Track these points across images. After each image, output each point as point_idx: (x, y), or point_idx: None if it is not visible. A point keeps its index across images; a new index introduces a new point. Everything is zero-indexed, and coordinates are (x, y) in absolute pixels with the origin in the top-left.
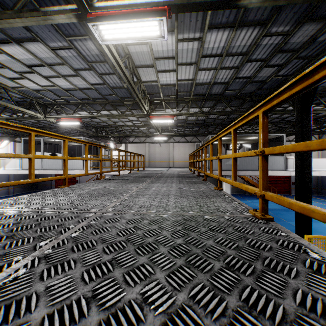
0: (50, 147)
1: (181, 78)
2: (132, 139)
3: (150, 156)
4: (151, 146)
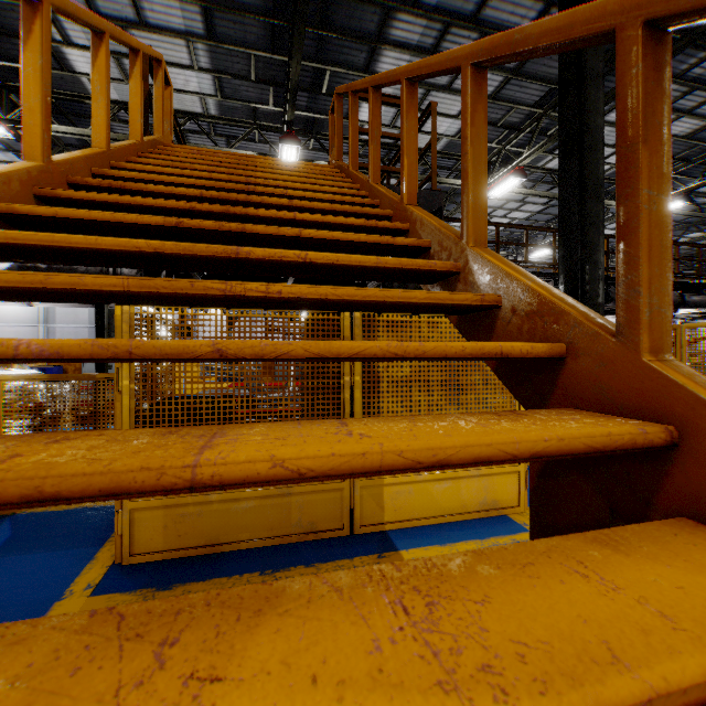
0: None
1: None
2: None
3: None
4: None
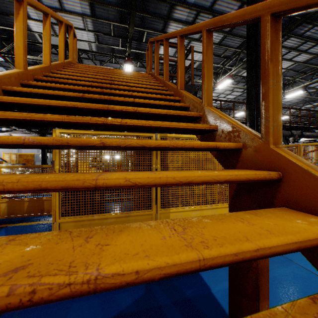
0: None
1: None
2: None
3: None
4: None
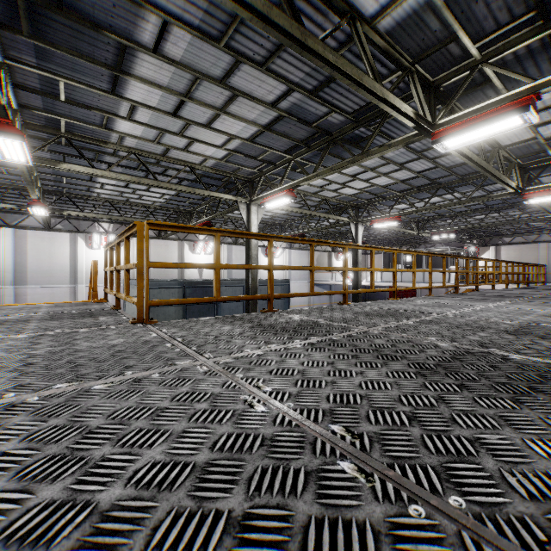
0: (384, 257)
1: None
2: (509, 239)
3: (549, 263)
4: (550, 248)
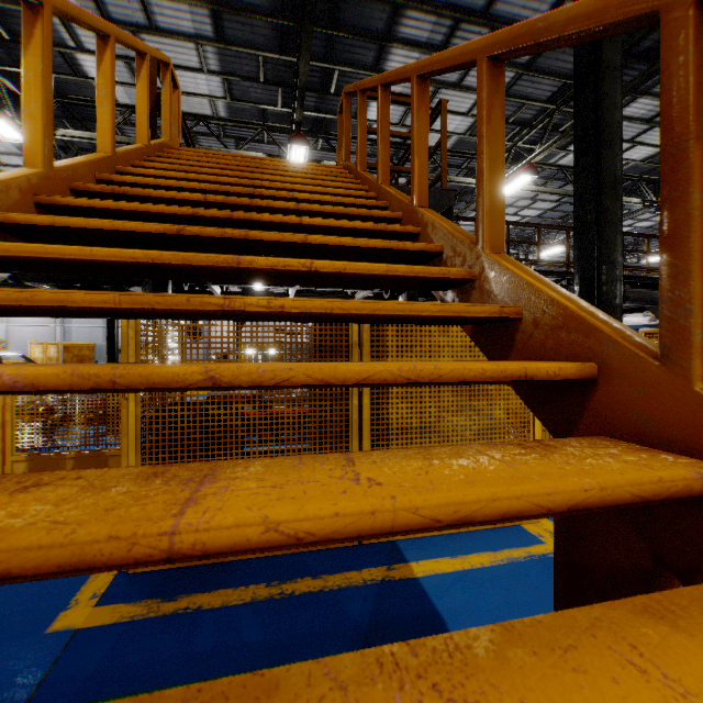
0: None
1: None
2: None
3: None
4: None
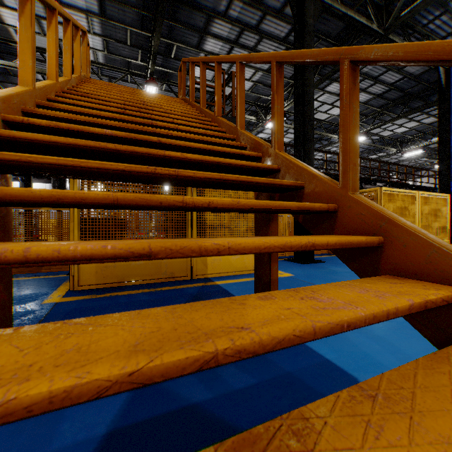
0: None
1: (411, 126)
2: (422, 173)
3: None
4: None
